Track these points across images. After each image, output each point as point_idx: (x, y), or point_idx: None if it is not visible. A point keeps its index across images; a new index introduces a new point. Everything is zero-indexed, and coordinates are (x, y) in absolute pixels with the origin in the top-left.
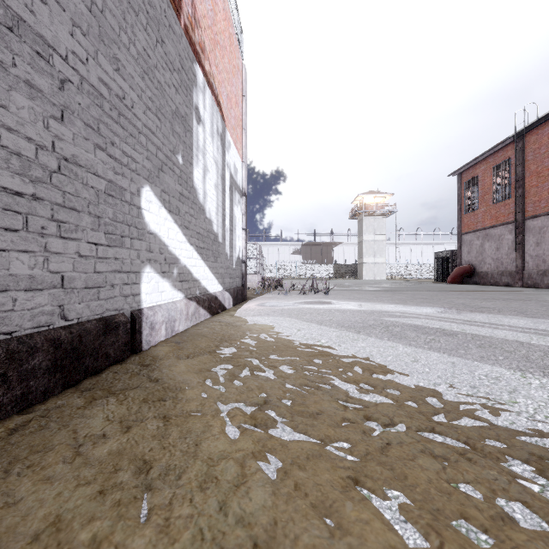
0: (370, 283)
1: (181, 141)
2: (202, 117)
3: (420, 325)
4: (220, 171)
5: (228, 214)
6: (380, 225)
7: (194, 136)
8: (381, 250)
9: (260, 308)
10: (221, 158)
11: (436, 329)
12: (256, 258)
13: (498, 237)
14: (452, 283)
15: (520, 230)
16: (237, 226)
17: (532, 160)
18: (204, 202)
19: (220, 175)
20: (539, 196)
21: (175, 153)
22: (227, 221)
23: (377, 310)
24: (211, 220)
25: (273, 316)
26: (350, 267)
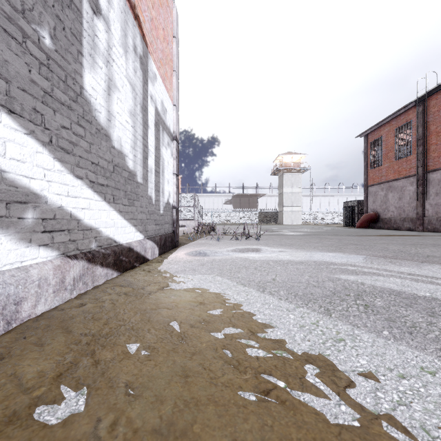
0: (291, 228)
1: (49, 11)
2: (105, 13)
3: (401, 291)
4: (140, 99)
5: (153, 153)
6: (296, 180)
7: (85, 25)
8: (297, 200)
9: (187, 259)
10: (142, 85)
11: (435, 302)
12: (194, 206)
13: (401, 188)
14: (360, 228)
15: (420, 182)
16: (165, 169)
17: (431, 122)
18: (109, 125)
19: (140, 104)
20: (439, 152)
21: (29, 21)
22: (151, 161)
23: (321, 261)
24: (123, 152)
25: (199, 274)
26: (272, 214)
